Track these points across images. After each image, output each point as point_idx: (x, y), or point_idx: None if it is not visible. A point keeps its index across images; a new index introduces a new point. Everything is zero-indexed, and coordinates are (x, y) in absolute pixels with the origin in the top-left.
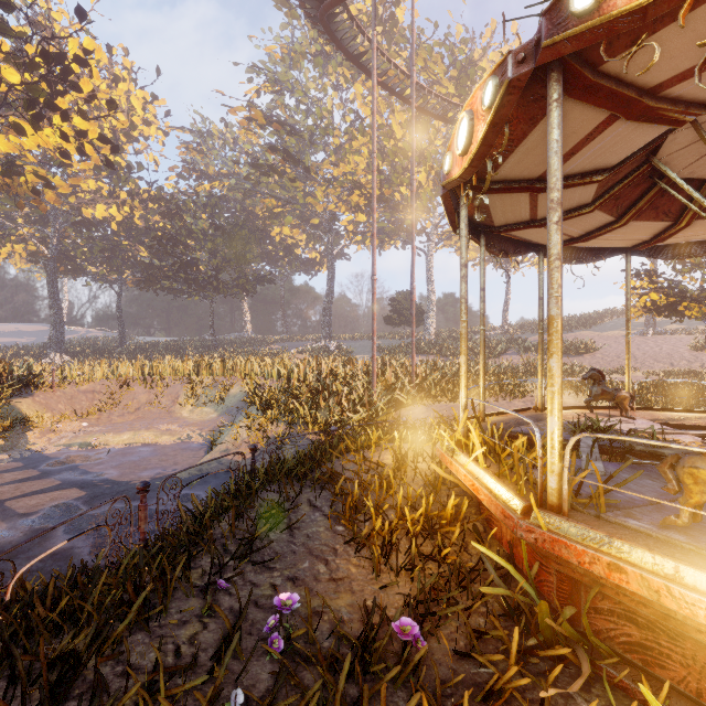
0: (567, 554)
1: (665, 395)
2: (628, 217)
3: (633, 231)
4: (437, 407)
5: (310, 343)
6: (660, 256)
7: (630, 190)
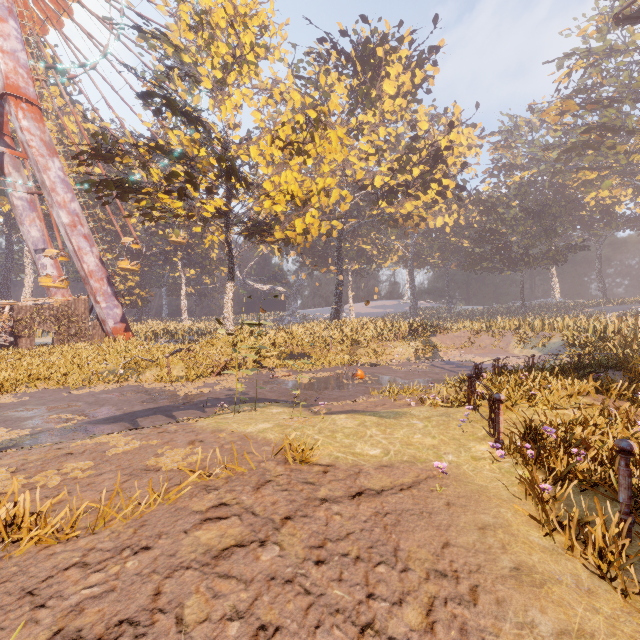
0: None
1: None
2: None
3: None
4: None
5: (637, 306)
6: None
7: None
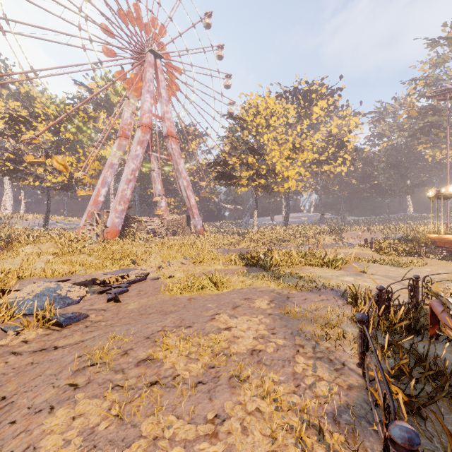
0: (427, 236)
1: None
2: None
3: None
4: None
5: None
6: None
7: None
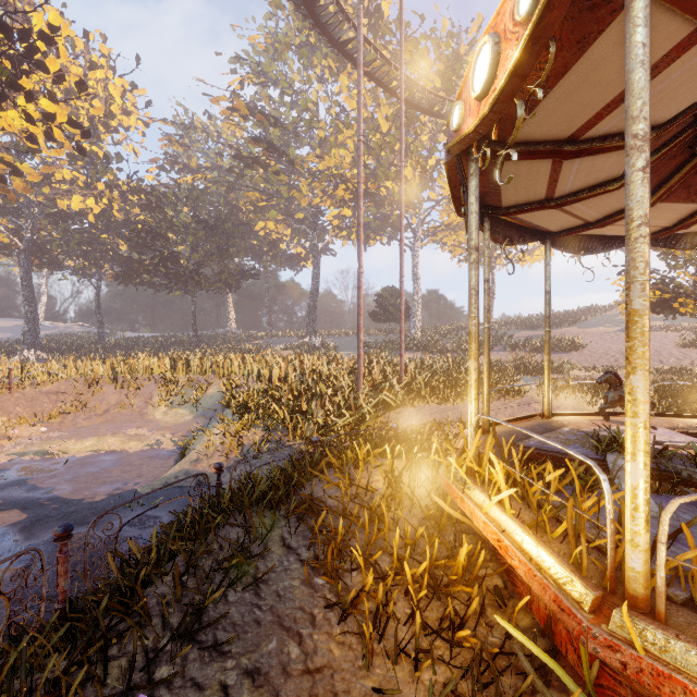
0: None
1: (668, 396)
2: (656, 198)
3: (657, 215)
4: (428, 409)
5: (295, 339)
6: (677, 246)
7: (664, 163)
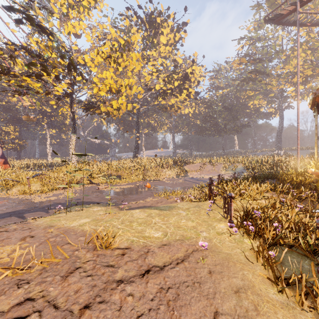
0: (318, 174)
1: None
2: None
3: None
4: None
5: (269, 152)
6: None
7: None
